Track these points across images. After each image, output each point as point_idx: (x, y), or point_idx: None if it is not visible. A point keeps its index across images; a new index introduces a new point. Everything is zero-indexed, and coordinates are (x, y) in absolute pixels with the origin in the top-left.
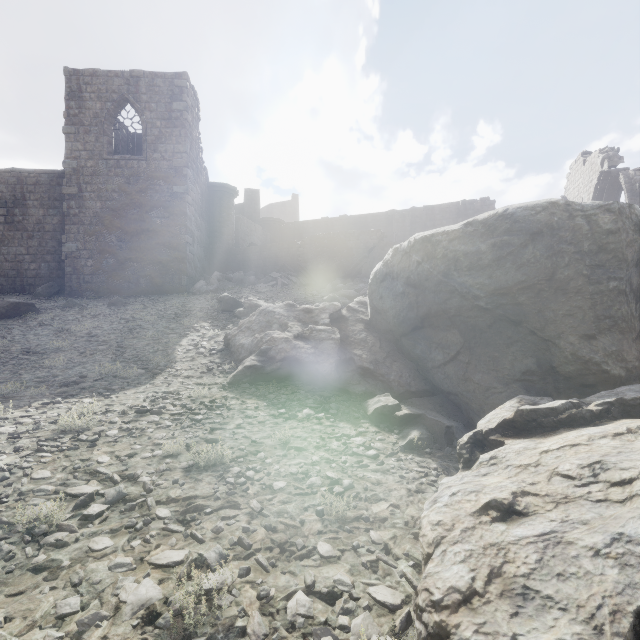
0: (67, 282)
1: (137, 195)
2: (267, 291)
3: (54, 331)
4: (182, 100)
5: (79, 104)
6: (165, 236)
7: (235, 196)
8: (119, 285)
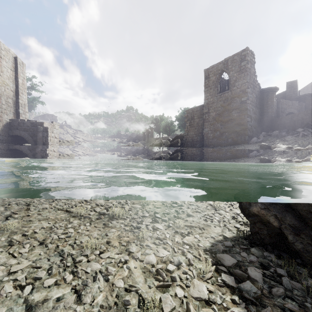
0: (204, 142)
1: (227, 106)
2: (290, 140)
3: (200, 158)
4: (245, 60)
5: (208, 80)
6: (238, 120)
7: (276, 91)
8: (220, 142)
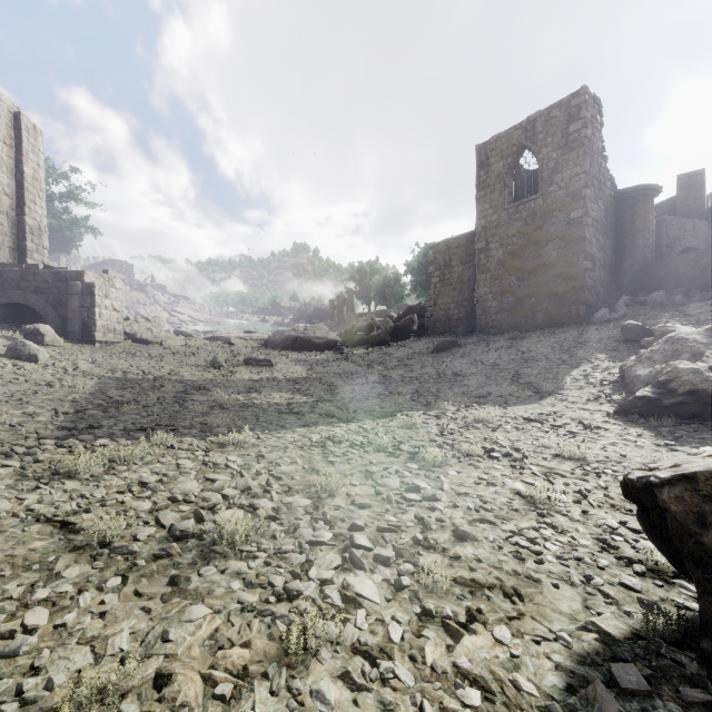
0: (478, 322)
1: (533, 233)
2: (700, 313)
3: (470, 361)
4: (579, 118)
5: (486, 171)
6: (561, 267)
7: (655, 195)
8: (517, 321)
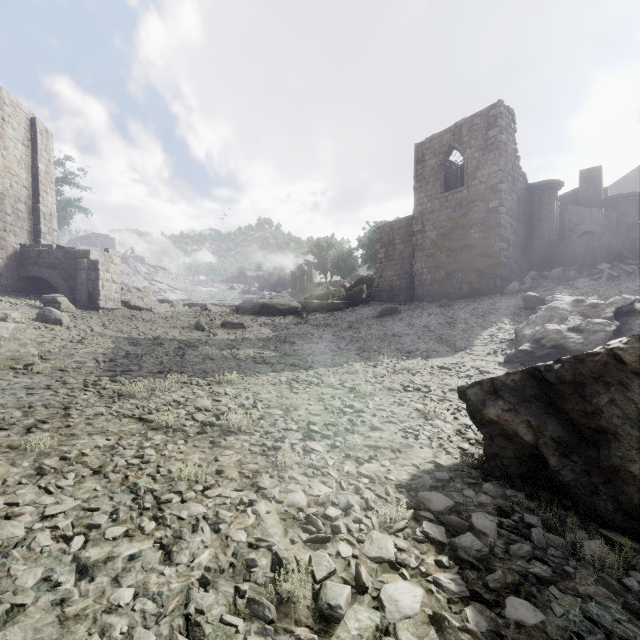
0: (415, 292)
1: (460, 219)
2: (585, 286)
3: (406, 324)
4: (496, 126)
5: (422, 166)
6: (482, 247)
7: (558, 188)
8: (447, 291)
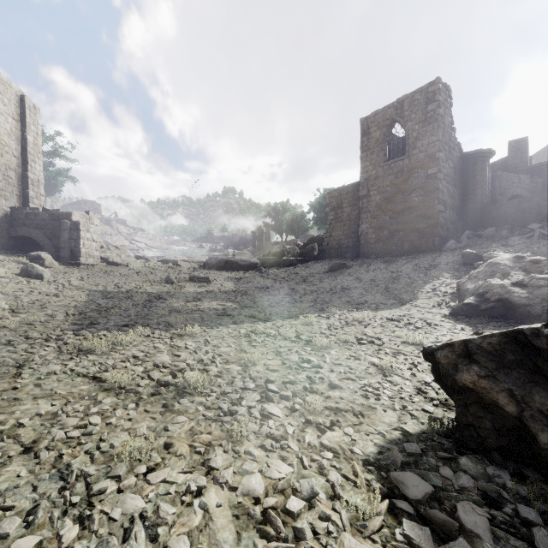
0: (361, 249)
1: (402, 184)
2: (518, 244)
3: (354, 278)
4: (435, 101)
5: (367, 137)
6: (421, 209)
7: (490, 157)
8: (390, 249)
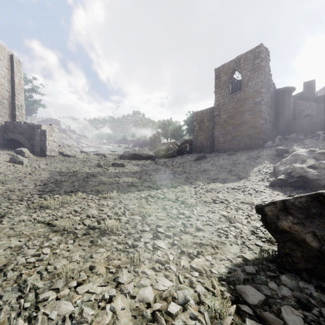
0: (215, 147)
1: (239, 108)
2: (310, 143)
3: (211, 164)
4: (259, 57)
5: (219, 80)
6: (251, 123)
7: (293, 91)
8: (232, 146)
